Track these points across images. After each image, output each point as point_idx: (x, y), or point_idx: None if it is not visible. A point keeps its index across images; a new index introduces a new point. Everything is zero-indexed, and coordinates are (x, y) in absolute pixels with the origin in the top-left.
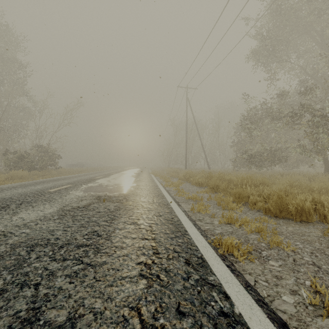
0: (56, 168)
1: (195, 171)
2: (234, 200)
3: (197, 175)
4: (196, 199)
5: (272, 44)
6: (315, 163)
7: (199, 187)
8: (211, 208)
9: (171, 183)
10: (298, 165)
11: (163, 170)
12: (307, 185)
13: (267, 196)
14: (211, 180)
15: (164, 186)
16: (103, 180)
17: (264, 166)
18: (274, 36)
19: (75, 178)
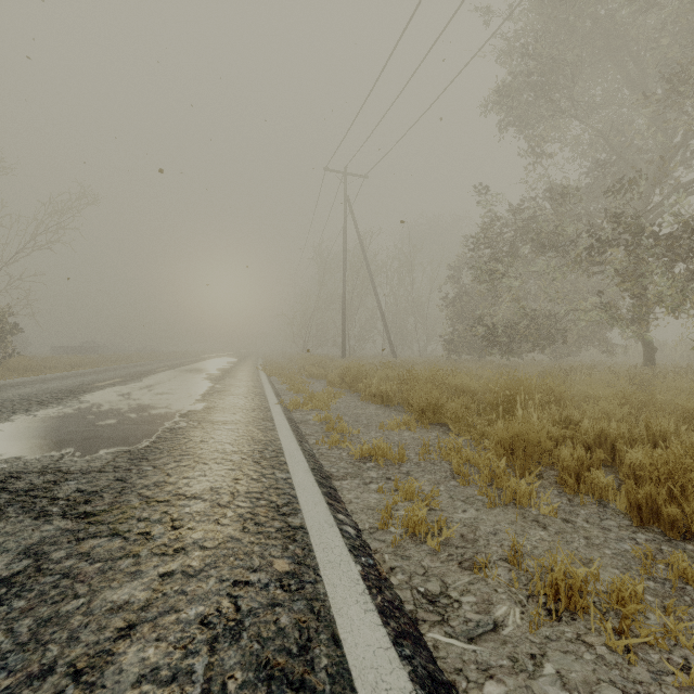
0: (5, 358)
1: (365, 363)
2: (506, 462)
3: (373, 374)
4: (383, 456)
5: (542, 72)
6: (612, 345)
7: (382, 407)
8: (443, 500)
9: (308, 398)
10: (581, 348)
11: (291, 360)
12: (679, 405)
13: (594, 443)
14: (418, 391)
15: (289, 407)
16: (108, 394)
17: (515, 350)
18: (547, 51)
19: (32, 385)
